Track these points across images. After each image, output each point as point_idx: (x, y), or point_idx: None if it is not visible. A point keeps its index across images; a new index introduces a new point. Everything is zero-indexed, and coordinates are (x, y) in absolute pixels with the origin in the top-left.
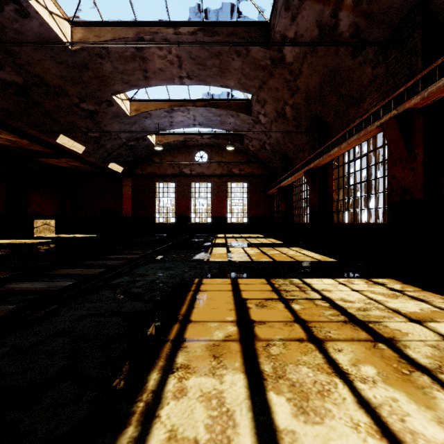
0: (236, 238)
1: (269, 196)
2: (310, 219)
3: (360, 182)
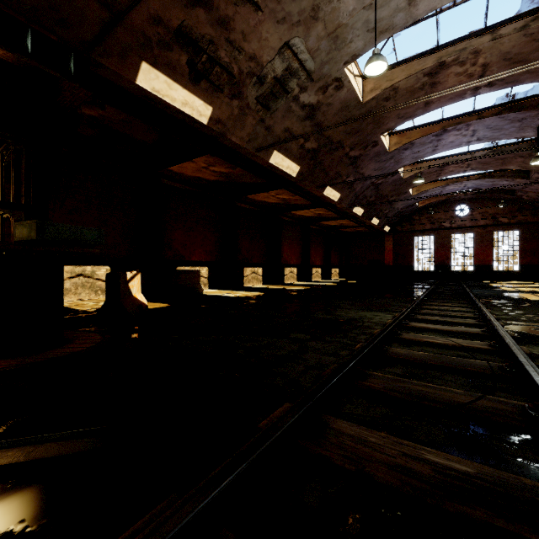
0: (510, 284)
1: None
2: None
3: None
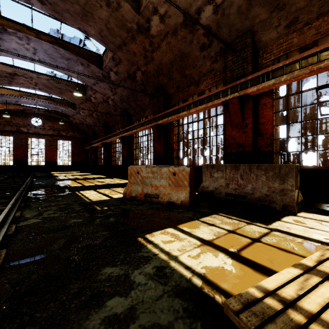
0: (66, 173)
1: (86, 150)
2: (104, 163)
3: (118, 151)
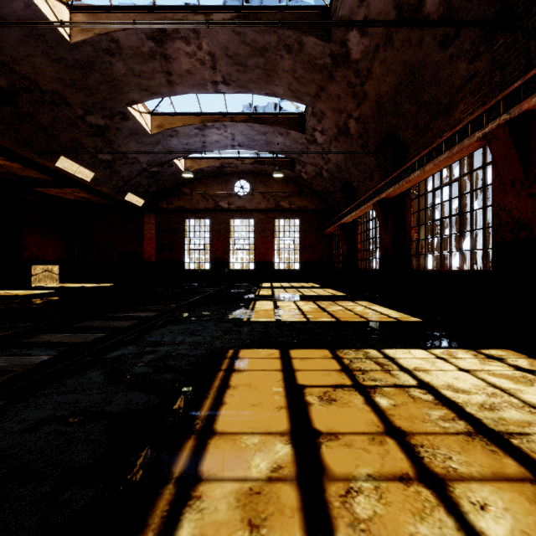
0: (286, 288)
1: (326, 236)
2: (381, 265)
3: (449, 216)
